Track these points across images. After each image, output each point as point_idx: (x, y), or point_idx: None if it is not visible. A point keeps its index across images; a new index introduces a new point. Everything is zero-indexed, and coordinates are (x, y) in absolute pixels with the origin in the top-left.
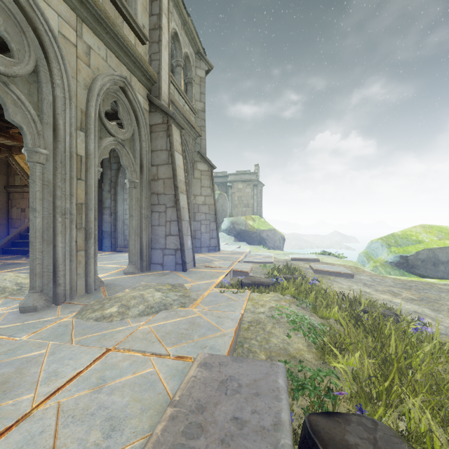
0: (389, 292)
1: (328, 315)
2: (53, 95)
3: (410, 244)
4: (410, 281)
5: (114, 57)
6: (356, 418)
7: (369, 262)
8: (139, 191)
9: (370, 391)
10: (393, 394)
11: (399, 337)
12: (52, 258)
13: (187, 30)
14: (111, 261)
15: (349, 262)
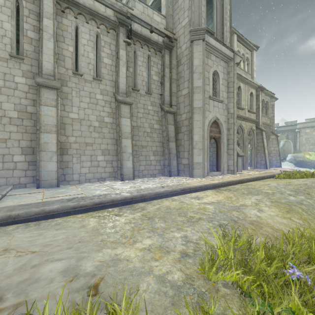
0: None
1: None
2: (243, 137)
3: None
4: None
5: (250, 123)
6: None
7: None
8: (253, 149)
9: None
10: None
11: None
12: (242, 163)
13: (266, 94)
14: None
15: None
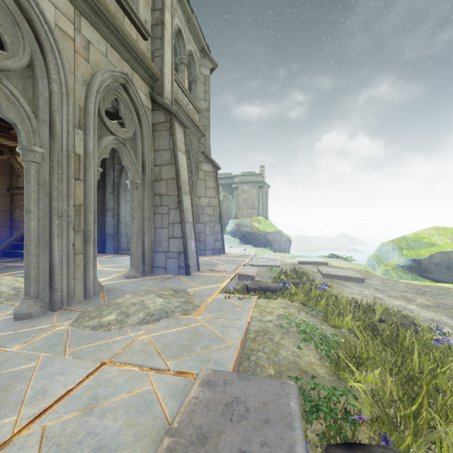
0: (403, 297)
1: (341, 324)
2: (50, 90)
3: (423, 247)
4: (423, 286)
5: (114, 52)
6: (382, 451)
7: (379, 266)
8: (141, 192)
9: (394, 415)
10: (421, 420)
11: (421, 350)
12: (49, 262)
13: (191, 27)
14: (113, 264)
15: (358, 266)
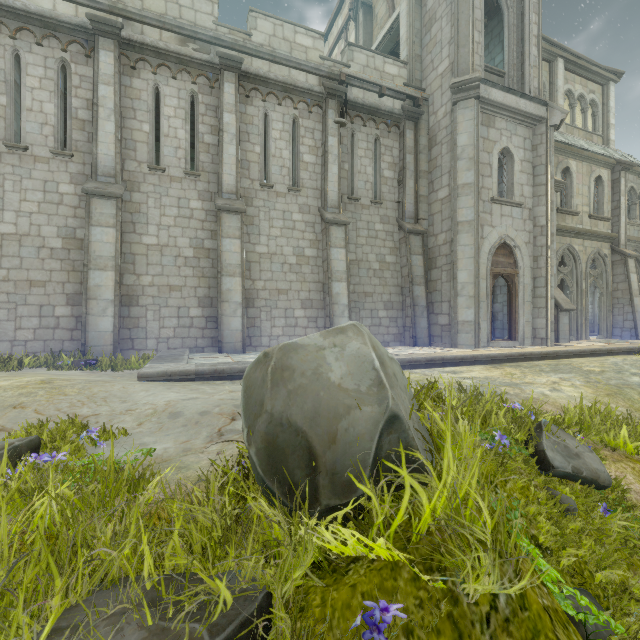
0: None
1: None
2: (576, 272)
3: None
4: None
5: (594, 242)
6: None
7: None
8: (605, 298)
9: None
10: None
11: None
12: (575, 325)
13: None
14: None
15: None
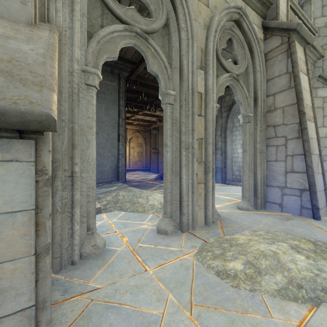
0: None
1: None
2: (179, 41)
3: None
4: None
5: None
6: None
7: None
8: (252, 126)
9: None
10: None
11: None
12: (179, 188)
13: None
14: (223, 192)
15: None
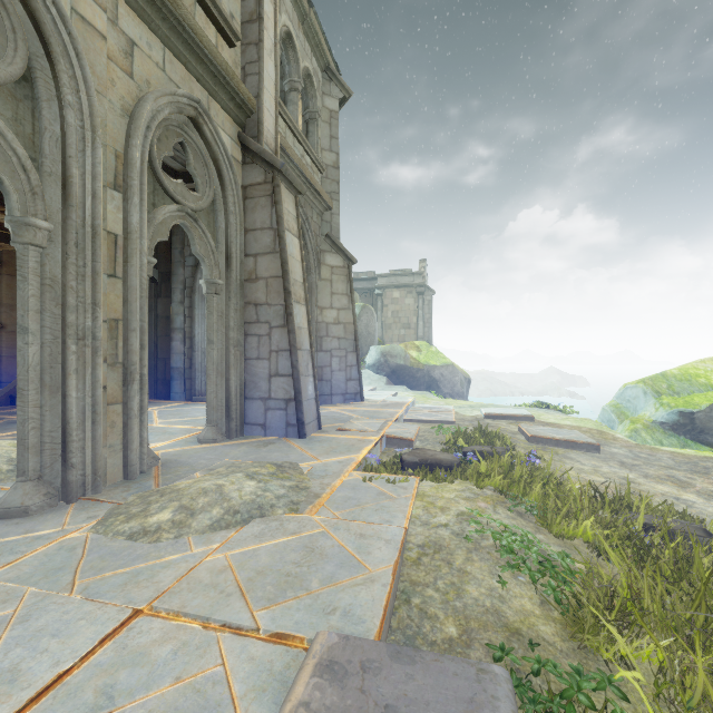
0: (670, 479)
1: (573, 532)
2: (62, 122)
3: (697, 391)
4: (702, 458)
5: (177, 63)
6: None
7: (621, 422)
8: (224, 300)
9: None
10: None
11: None
12: (61, 418)
13: (308, 30)
14: (181, 418)
15: (586, 422)
